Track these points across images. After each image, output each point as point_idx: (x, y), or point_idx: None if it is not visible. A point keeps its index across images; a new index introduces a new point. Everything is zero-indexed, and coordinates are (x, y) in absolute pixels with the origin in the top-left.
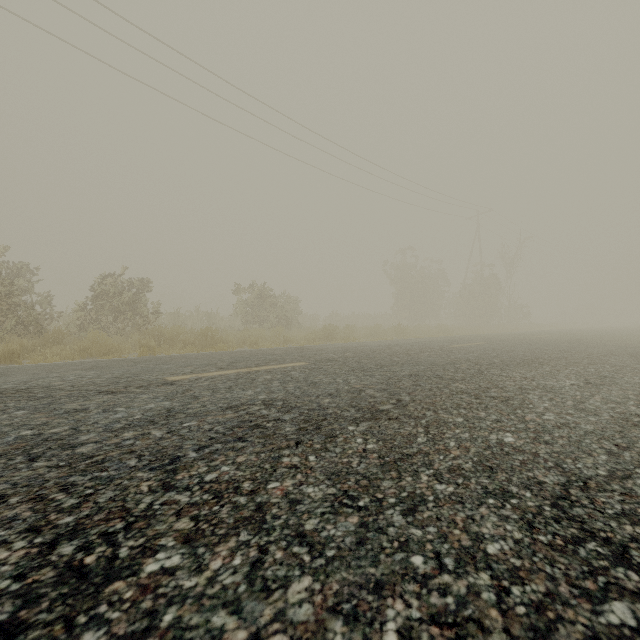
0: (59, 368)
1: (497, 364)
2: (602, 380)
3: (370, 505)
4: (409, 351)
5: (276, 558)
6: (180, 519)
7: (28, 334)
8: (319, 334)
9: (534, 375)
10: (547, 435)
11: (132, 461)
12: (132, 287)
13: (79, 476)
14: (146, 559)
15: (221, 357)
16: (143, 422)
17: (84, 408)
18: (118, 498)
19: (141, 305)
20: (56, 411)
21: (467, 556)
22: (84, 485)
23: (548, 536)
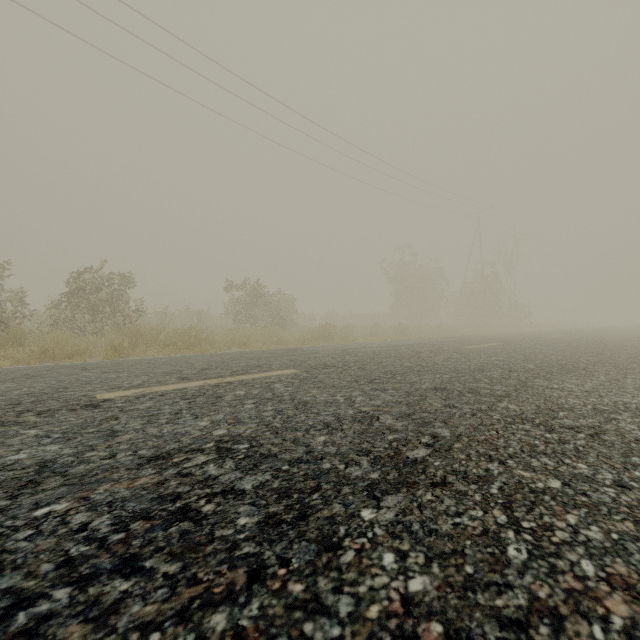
0: None
1: (535, 371)
2: None
3: None
4: (420, 354)
5: None
6: None
7: None
8: (315, 334)
9: (595, 387)
10: None
11: None
12: (112, 283)
13: None
14: None
15: (194, 362)
16: None
17: None
18: None
19: (121, 302)
20: None
21: None
22: None
23: None
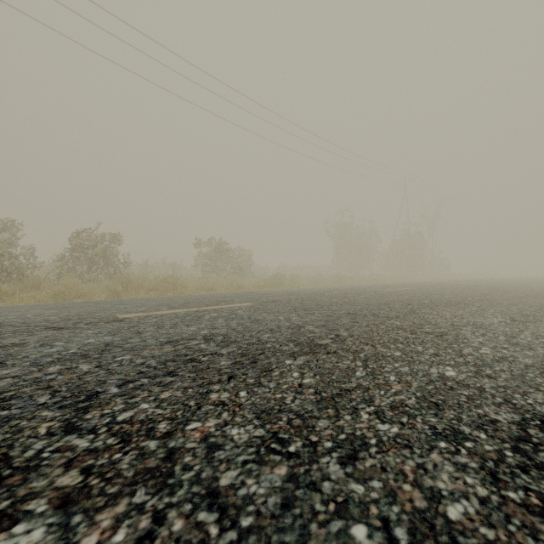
0: (24, 308)
1: (427, 304)
2: (526, 318)
3: (302, 451)
4: (347, 294)
5: (173, 531)
6: (67, 472)
7: (11, 281)
8: (268, 282)
9: (463, 314)
10: (488, 369)
11: (43, 398)
12: (105, 240)
13: None
14: None
15: (177, 299)
16: (75, 356)
17: (23, 342)
18: (4, 443)
19: (112, 256)
20: None
21: (424, 524)
22: None
23: (519, 492)
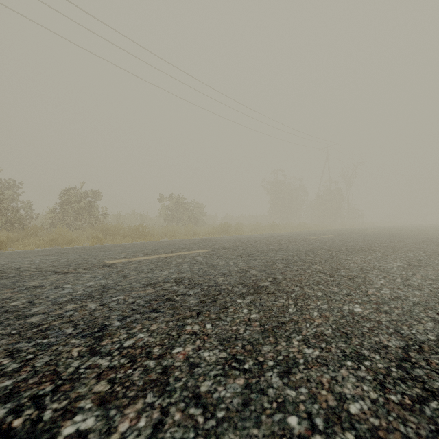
0: (31, 254)
1: (343, 251)
2: (419, 263)
3: (253, 368)
4: (280, 241)
5: (175, 420)
6: (99, 382)
7: (14, 229)
8: (218, 229)
9: (370, 259)
10: (386, 306)
11: (69, 329)
12: (87, 196)
13: (25, 343)
14: (65, 422)
15: (148, 246)
16: (83, 296)
17: (41, 285)
18: (52, 362)
19: (94, 209)
20: (19, 288)
21: (334, 416)
22: (27, 351)
23: (398, 396)
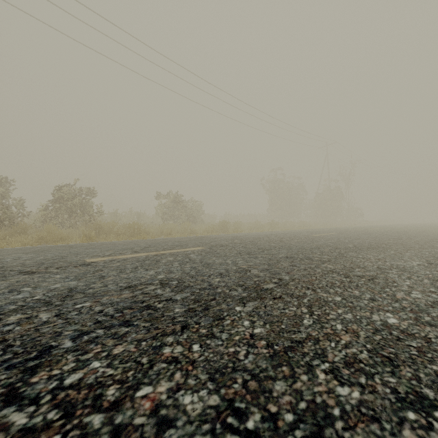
0: (8, 252)
1: (352, 248)
2: None
3: (262, 428)
4: (282, 239)
5: None
6: None
7: (3, 227)
8: (216, 227)
9: (384, 257)
10: (426, 315)
11: None
12: (81, 194)
13: None
14: None
15: (139, 243)
16: (38, 303)
17: None
18: None
19: (88, 206)
20: None
21: None
22: None
23: None
